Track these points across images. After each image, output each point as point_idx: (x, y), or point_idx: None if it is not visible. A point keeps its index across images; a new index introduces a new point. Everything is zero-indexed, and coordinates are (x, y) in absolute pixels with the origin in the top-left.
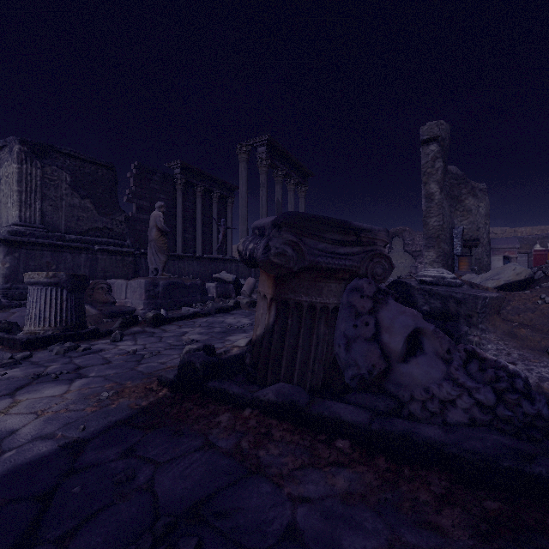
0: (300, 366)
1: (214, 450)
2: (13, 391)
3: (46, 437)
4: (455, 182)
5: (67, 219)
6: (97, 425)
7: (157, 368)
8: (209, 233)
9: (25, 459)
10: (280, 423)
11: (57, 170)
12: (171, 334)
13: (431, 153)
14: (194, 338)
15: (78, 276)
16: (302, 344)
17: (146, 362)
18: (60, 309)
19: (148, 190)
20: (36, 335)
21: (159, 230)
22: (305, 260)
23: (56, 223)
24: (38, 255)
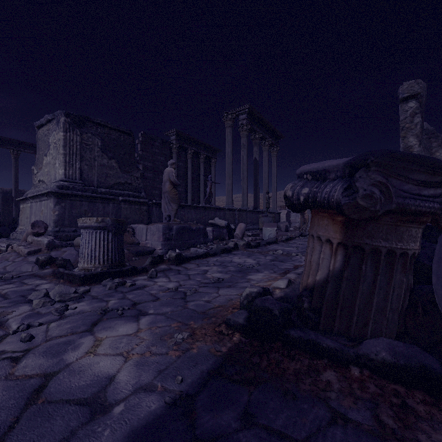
0: (373, 315)
1: (352, 426)
2: (90, 327)
3: (147, 388)
4: (426, 136)
5: (98, 175)
6: (191, 376)
7: (206, 307)
8: (197, 187)
9: (139, 419)
10: (407, 390)
11: (91, 136)
12: (195, 272)
13: (409, 110)
14: (217, 276)
15: (120, 221)
16: (377, 292)
17: (191, 300)
18: (107, 249)
19: (151, 154)
20: (90, 272)
21: (172, 183)
22: (392, 202)
23: (90, 179)
24: (78, 204)
